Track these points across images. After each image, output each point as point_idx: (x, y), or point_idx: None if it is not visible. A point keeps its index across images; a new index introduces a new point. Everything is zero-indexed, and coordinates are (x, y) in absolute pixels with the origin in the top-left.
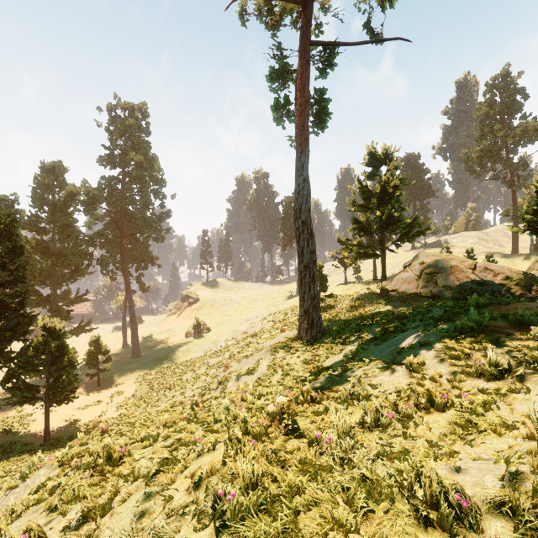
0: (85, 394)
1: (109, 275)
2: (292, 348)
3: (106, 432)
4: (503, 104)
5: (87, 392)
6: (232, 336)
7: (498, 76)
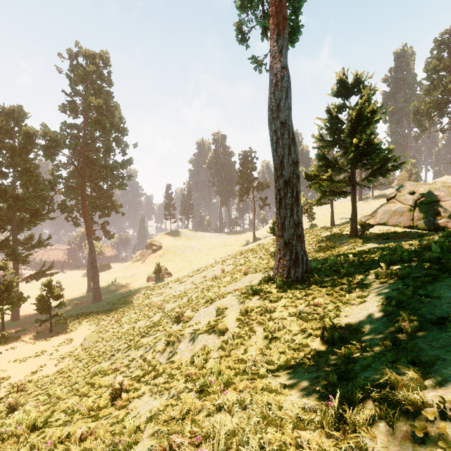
0: (31, 343)
1: (73, 221)
2: (271, 293)
3: (14, 408)
4: None
5: (35, 340)
6: (191, 280)
7: (447, 31)
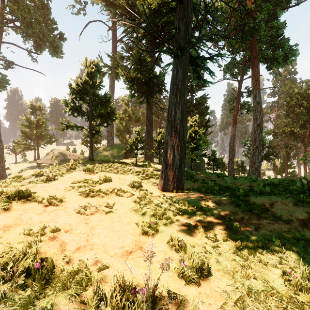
0: None
1: None
2: None
3: None
4: None
5: None
6: None
7: None
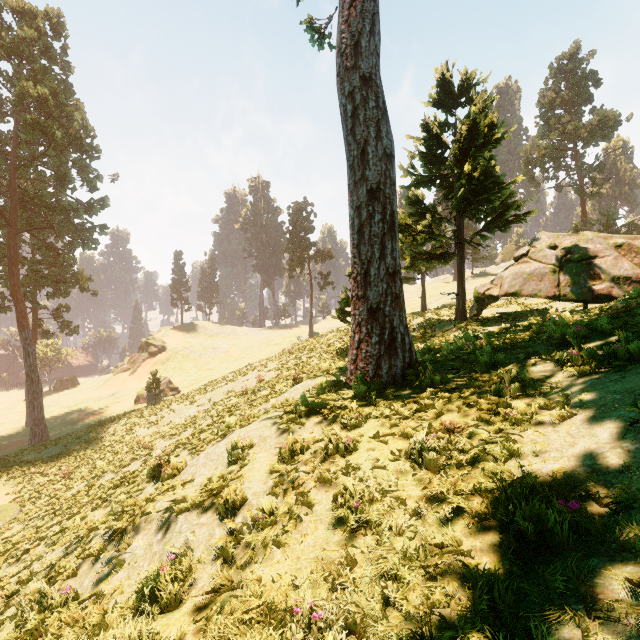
0: None
1: None
2: (345, 409)
3: None
4: (571, 91)
5: None
6: (208, 398)
7: (565, 55)
